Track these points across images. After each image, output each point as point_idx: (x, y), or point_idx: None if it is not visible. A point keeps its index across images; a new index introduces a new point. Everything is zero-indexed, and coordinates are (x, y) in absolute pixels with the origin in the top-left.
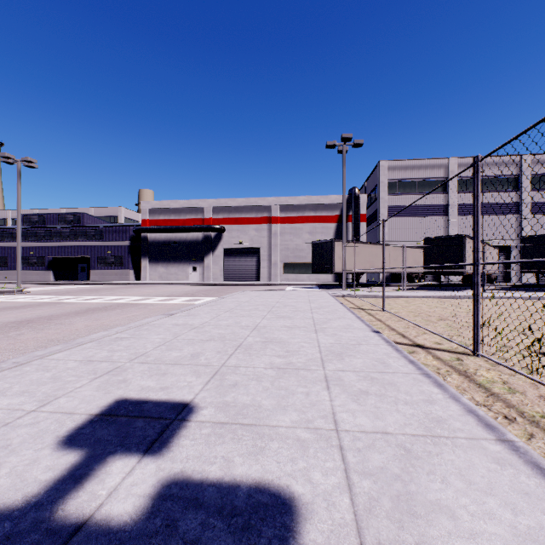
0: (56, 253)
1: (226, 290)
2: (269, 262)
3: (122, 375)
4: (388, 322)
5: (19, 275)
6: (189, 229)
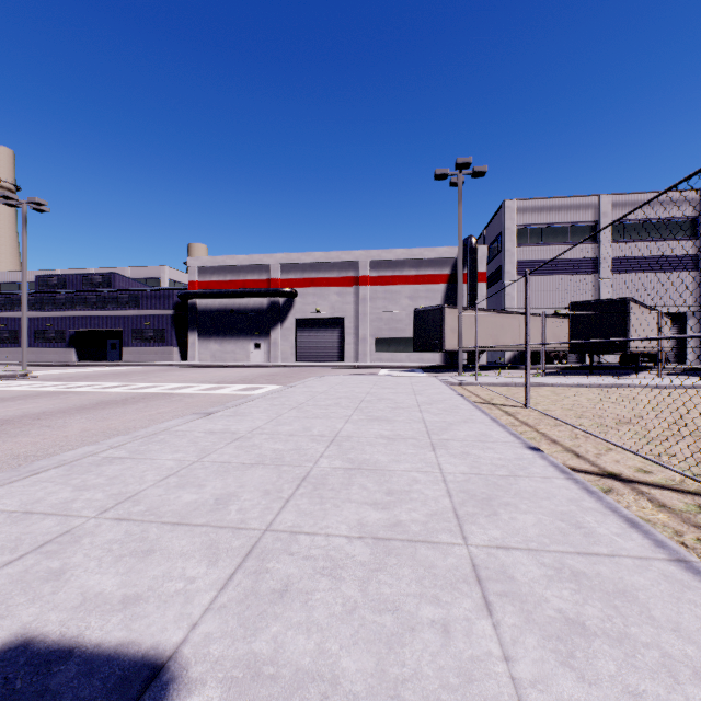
0: (80, 325)
1: (297, 375)
2: (356, 337)
3: (62, 556)
4: (541, 427)
5: (24, 354)
6: (250, 293)
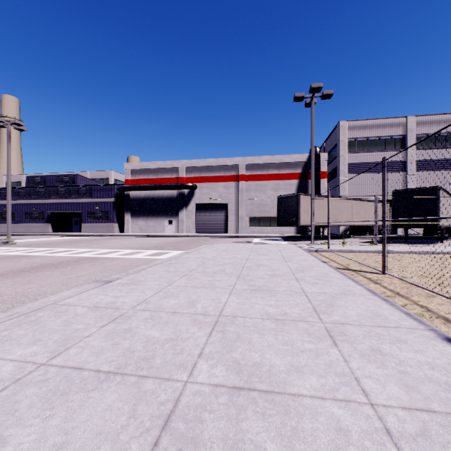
0: (54, 209)
1: (195, 242)
2: (236, 216)
3: None
4: (417, 298)
5: (9, 228)
6: (165, 187)
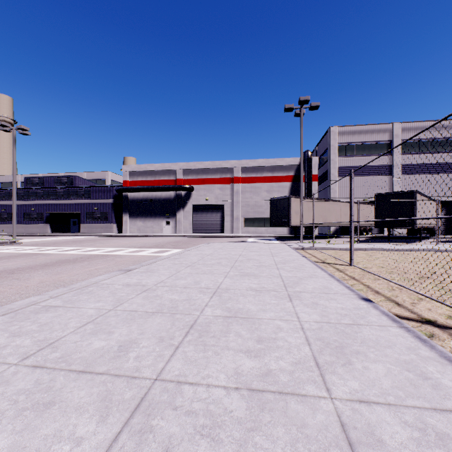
0: (52, 209)
1: (193, 242)
2: (232, 217)
3: None
4: (365, 281)
5: (14, 228)
6: (163, 188)
